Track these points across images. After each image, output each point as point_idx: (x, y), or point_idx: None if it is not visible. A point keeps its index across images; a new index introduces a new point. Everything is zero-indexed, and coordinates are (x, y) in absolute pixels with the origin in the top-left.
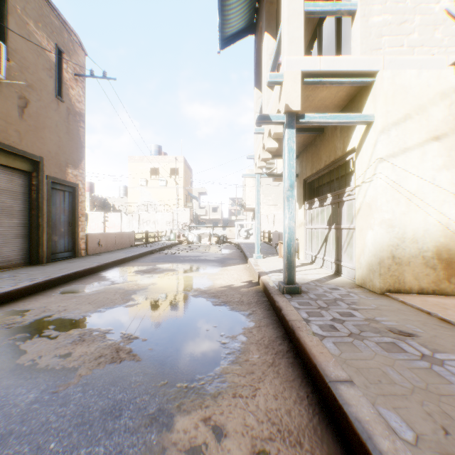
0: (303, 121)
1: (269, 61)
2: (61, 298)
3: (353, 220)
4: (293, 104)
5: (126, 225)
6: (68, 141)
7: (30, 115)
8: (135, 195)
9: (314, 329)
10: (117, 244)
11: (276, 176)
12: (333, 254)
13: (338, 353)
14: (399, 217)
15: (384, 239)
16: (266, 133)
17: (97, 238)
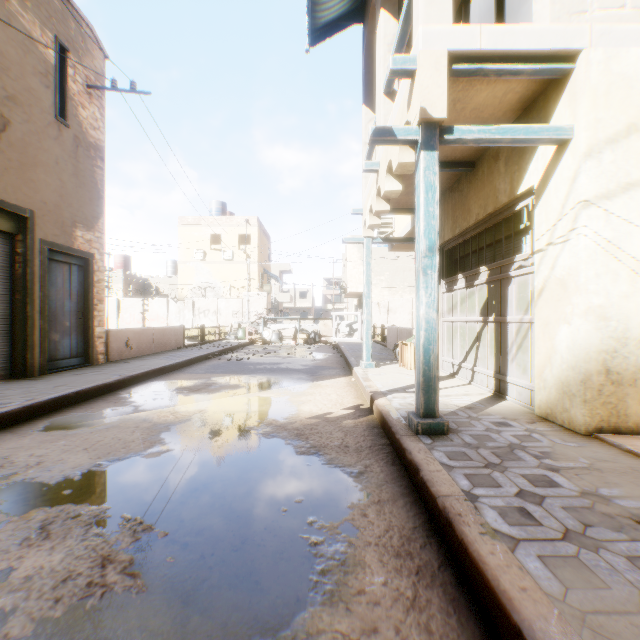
0: (451, 139)
1: (387, 55)
2: (41, 440)
3: (529, 308)
4: (434, 108)
5: (175, 316)
6: (77, 188)
7: (12, 144)
8: (188, 273)
9: (491, 519)
10: (157, 346)
11: (395, 241)
12: (490, 362)
13: (560, 591)
14: (618, 302)
15: (591, 341)
16: (384, 168)
17: (125, 336)
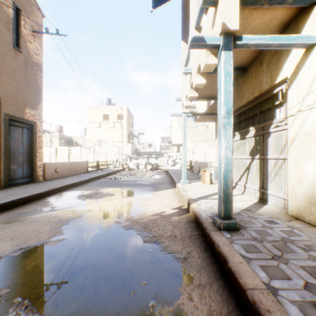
0: (240, 44)
1: (196, 7)
2: None
3: (283, 151)
4: (230, 23)
5: (85, 156)
6: (26, 86)
7: None
8: (91, 134)
9: None
10: (72, 171)
11: (199, 115)
12: (256, 182)
13: None
14: None
15: None
16: (195, 70)
17: (54, 166)
